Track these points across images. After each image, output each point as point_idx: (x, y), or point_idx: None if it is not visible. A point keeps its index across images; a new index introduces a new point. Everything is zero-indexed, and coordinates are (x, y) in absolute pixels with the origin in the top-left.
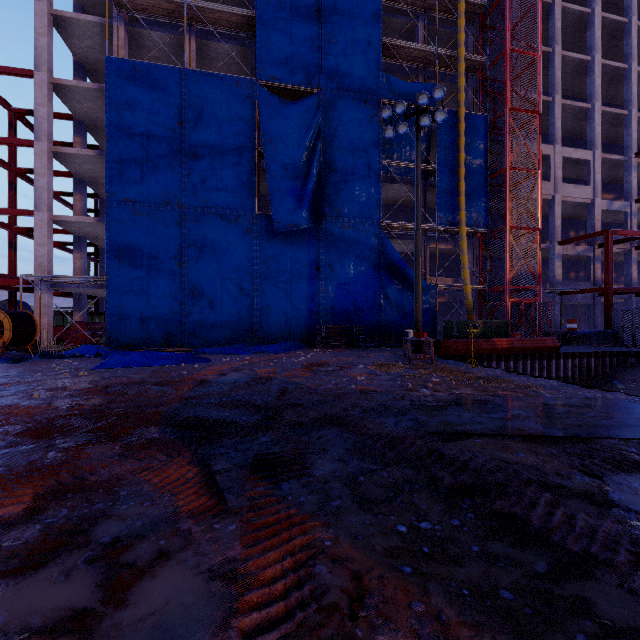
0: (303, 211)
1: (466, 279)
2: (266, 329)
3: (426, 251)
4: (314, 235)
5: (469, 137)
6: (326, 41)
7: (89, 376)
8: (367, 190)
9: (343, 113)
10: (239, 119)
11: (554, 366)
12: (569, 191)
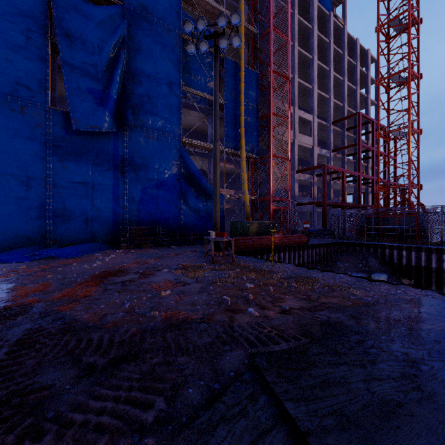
0: (106, 114)
1: (245, 191)
2: (62, 231)
3: None
4: (118, 140)
5: (247, 85)
6: None
7: None
8: (169, 108)
9: (147, 33)
10: None
11: (306, 254)
12: (301, 138)
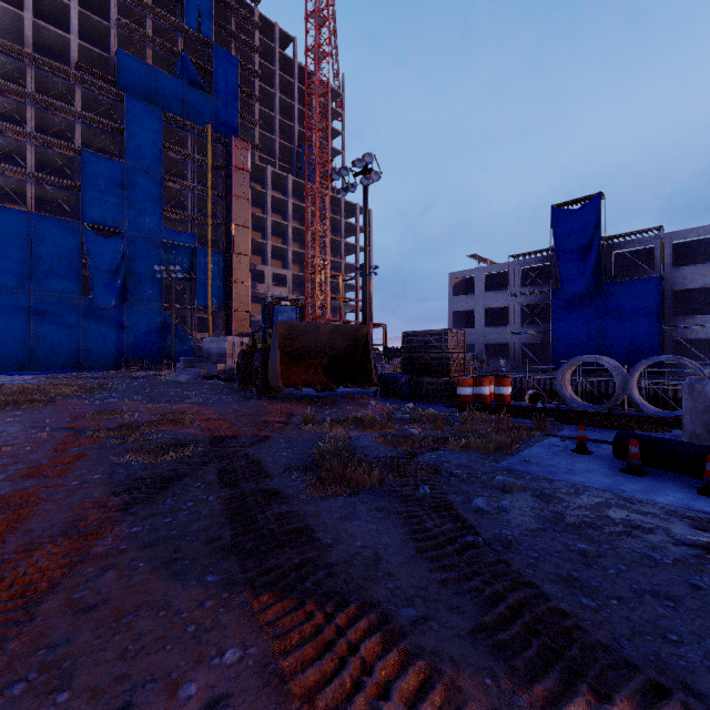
0: (114, 298)
1: (211, 335)
2: (89, 361)
3: (193, 318)
4: (121, 310)
5: (215, 263)
6: (128, 206)
7: (22, 376)
8: (154, 287)
9: (139, 245)
10: (71, 244)
11: None
12: (276, 290)
